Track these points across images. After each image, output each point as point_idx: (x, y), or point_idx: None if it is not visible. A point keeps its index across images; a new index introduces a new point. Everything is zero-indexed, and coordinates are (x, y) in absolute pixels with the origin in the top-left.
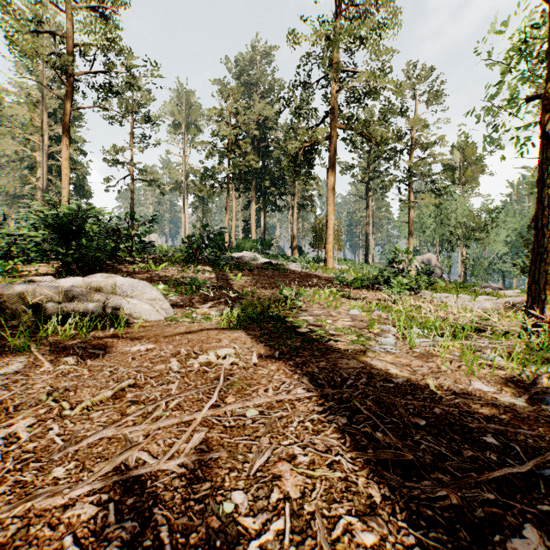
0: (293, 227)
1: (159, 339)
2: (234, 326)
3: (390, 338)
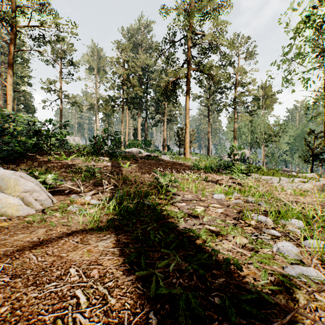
0: (164, 133)
1: None
2: (102, 228)
3: (286, 242)
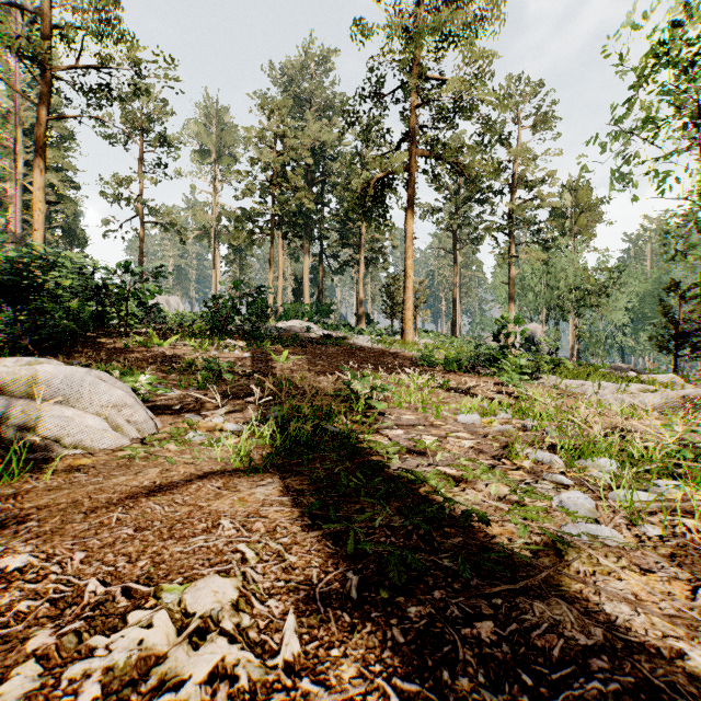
0: (359, 288)
1: (65, 525)
2: (258, 467)
3: (577, 492)
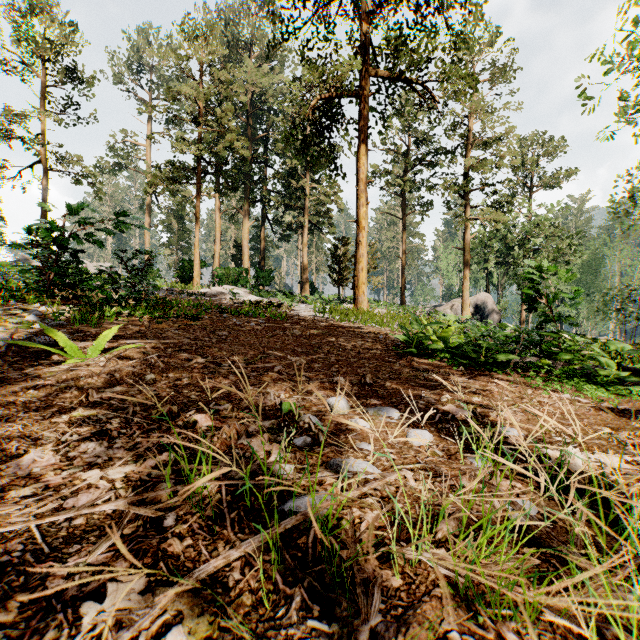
0: (303, 254)
1: None
2: None
3: None
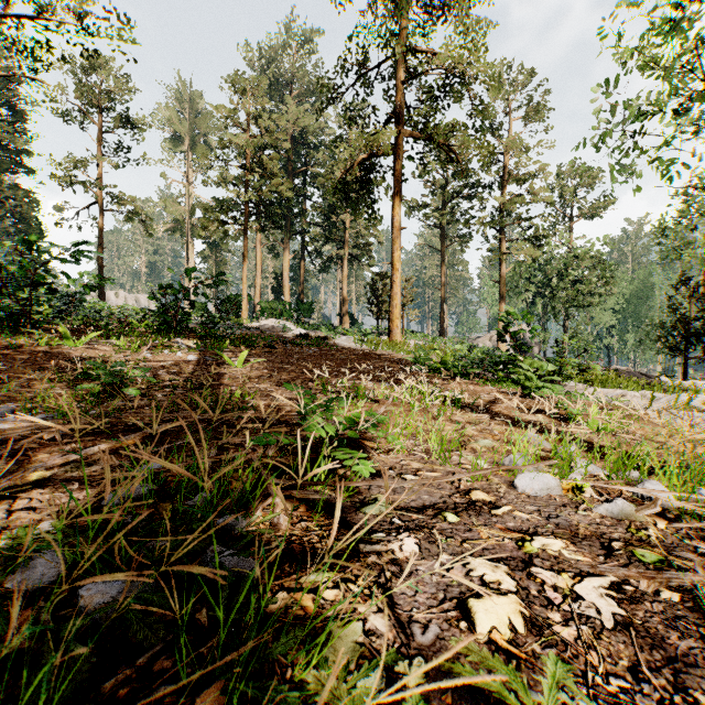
0: (342, 286)
1: None
2: None
3: None
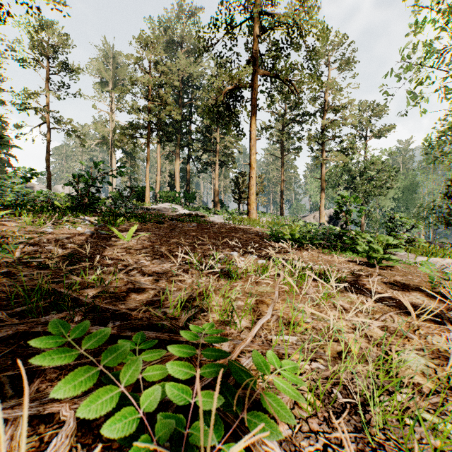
0: (215, 181)
1: None
2: None
3: None
